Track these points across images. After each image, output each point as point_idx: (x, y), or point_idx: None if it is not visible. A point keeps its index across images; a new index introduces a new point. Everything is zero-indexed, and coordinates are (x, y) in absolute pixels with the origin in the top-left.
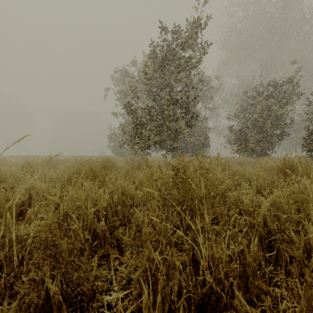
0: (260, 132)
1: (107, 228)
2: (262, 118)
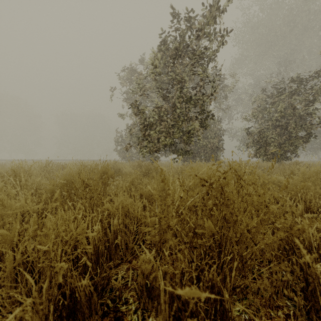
0: (283, 134)
1: (97, 280)
2: (283, 118)
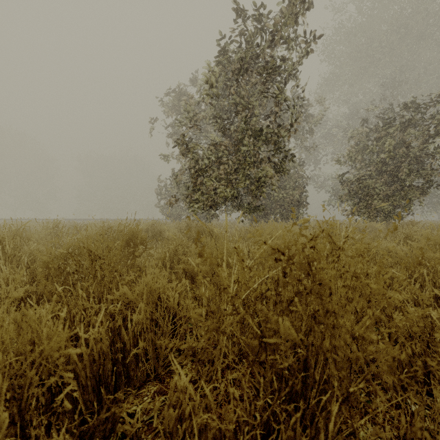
0: (391, 183)
1: (93, 424)
2: (392, 160)
